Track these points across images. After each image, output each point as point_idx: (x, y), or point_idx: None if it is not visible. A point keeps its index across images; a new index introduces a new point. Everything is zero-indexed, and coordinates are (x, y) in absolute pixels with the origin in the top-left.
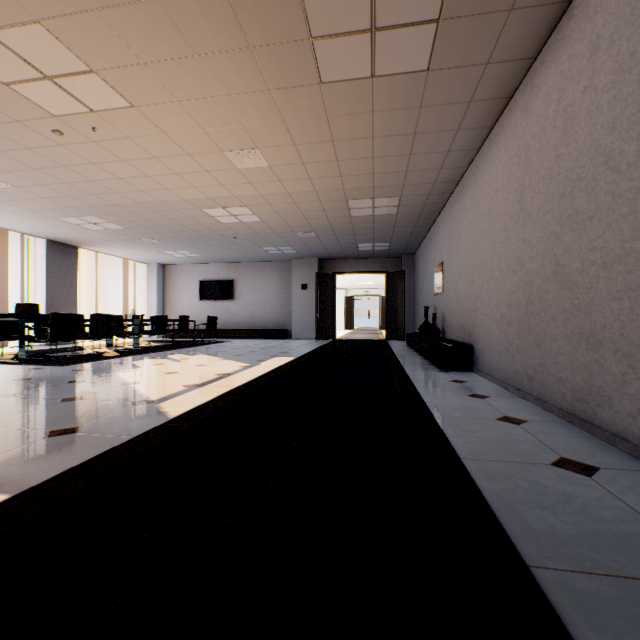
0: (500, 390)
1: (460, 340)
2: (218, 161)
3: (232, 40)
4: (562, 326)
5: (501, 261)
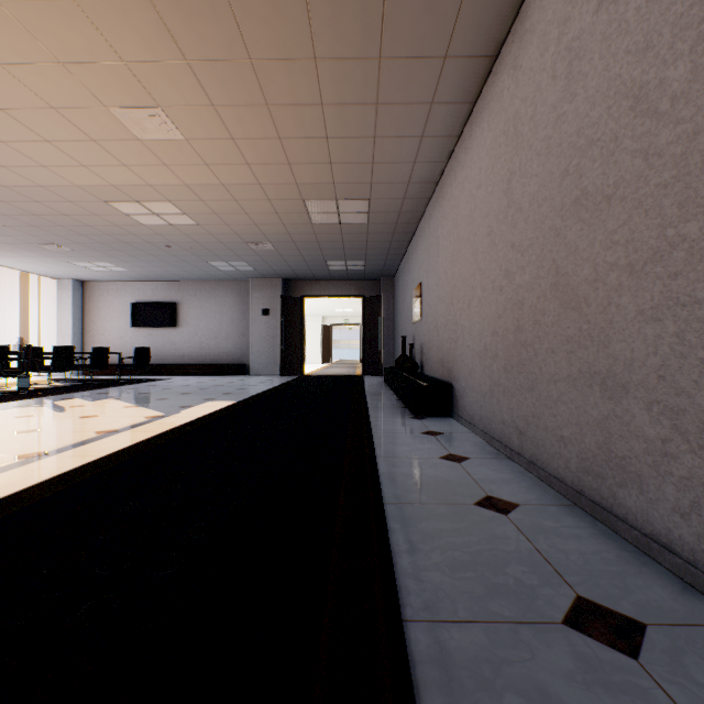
0: (483, 446)
1: (439, 377)
2: (105, 124)
3: None
4: (565, 362)
5: (485, 276)
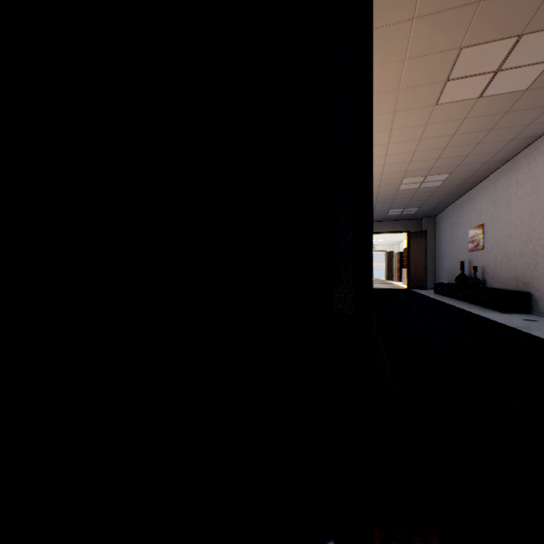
0: None
1: (511, 289)
2: None
3: (389, 87)
4: None
5: None
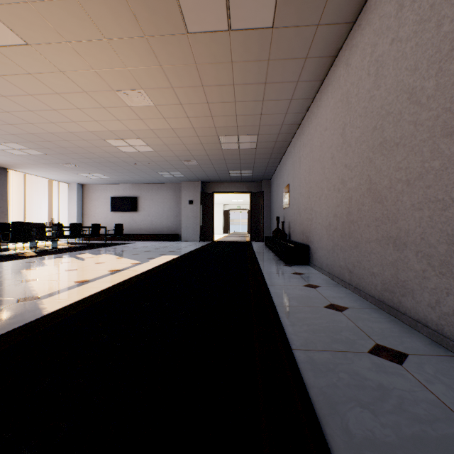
0: (328, 280)
1: (301, 242)
2: (112, 99)
3: None
4: (374, 231)
5: (329, 182)
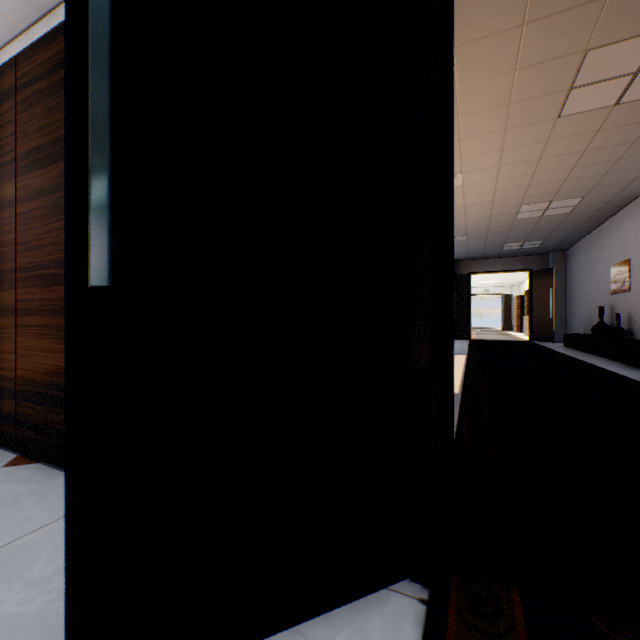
0: None
1: None
2: None
3: (496, 102)
4: None
5: None
